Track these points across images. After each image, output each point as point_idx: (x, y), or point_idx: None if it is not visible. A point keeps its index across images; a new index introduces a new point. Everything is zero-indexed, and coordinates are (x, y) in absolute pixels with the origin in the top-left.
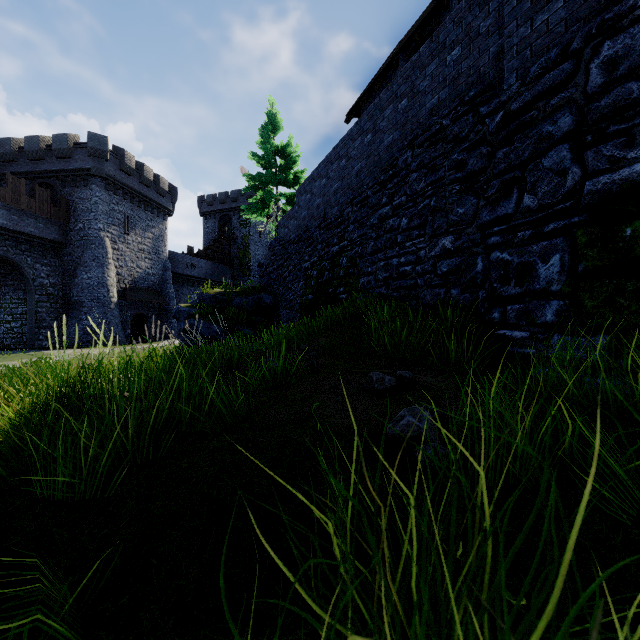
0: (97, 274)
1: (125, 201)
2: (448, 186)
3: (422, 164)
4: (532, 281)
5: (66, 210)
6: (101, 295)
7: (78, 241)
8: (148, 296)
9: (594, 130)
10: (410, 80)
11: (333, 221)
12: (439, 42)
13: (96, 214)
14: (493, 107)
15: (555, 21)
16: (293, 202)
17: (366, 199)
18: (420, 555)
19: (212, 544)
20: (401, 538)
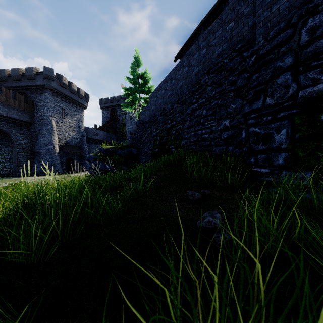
0: (48, 138)
1: (62, 101)
2: (227, 93)
3: (213, 82)
4: (271, 143)
5: (32, 106)
6: (50, 149)
7: (38, 121)
8: (74, 149)
9: (304, 64)
10: (207, 39)
11: (168, 111)
12: (222, 20)
13: (47, 108)
14: (250, 53)
15: (283, 8)
16: (147, 102)
17: (185, 100)
18: (221, 312)
19: (101, 292)
20: (207, 289)
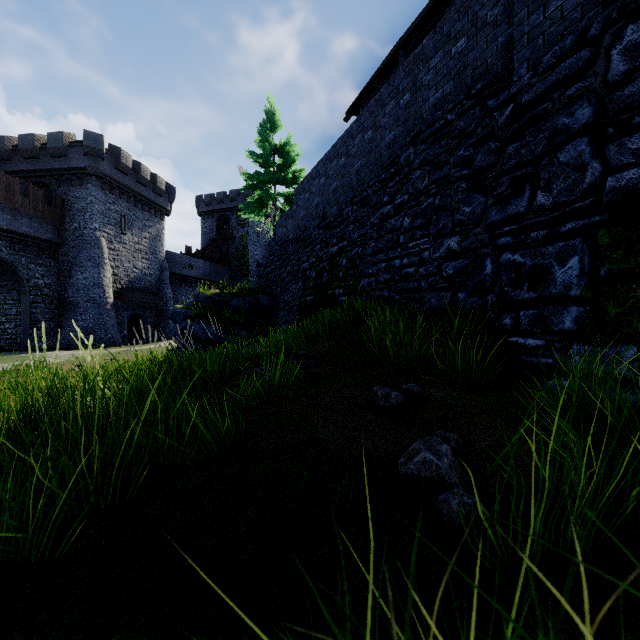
0: (93, 274)
1: (121, 200)
2: (453, 184)
3: (425, 161)
4: (547, 285)
5: (61, 209)
6: (97, 296)
7: (73, 241)
8: (145, 297)
9: (616, 122)
10: (413, 74)
11: (332, 221)
12: (443, 33)
13: (92, 213)
14: (502, 100)
15: (570, 7)
16: (291, 202)
17: (366, 198)
18: None
19: None
20: None
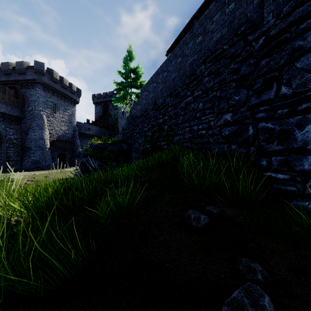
0: (39, 133)
1: (54, 96)
2: (228, 84)
3: (211, 72)
4: (291, 142)
5: (23, 100)
6: (41, 144)
7: (29, 116)
8: (66, 144)
9: None
10: (203, 25)
11: (160, 106)
12: (221, 1)
13: (38, 102)
14: (257, 35)
15: None
16: (139, 97)
17: (178, 93)
18: None
19: None
20: None
